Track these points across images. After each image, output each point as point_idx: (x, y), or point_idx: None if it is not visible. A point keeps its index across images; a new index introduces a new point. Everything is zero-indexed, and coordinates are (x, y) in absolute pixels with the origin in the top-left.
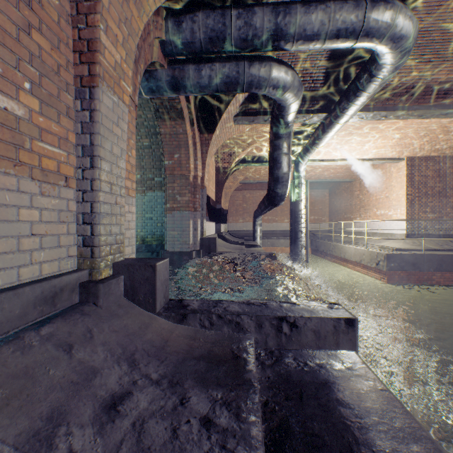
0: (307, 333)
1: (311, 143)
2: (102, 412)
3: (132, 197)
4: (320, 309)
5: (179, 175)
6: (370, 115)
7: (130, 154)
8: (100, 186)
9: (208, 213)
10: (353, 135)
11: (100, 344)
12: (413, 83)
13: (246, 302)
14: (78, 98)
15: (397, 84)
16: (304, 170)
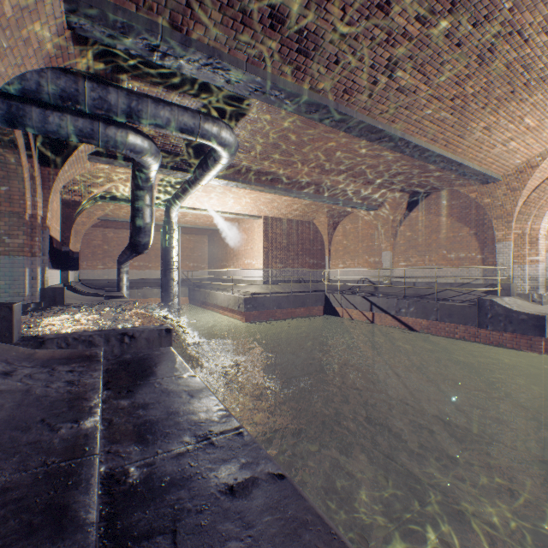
0: (142, 341)
1: (180, 193)
2: (2, 375)
3: None
4: (154, 327)
5: (8, 211)
6: (225, 182)
7: None
8: None
9: (51, 258)
10: (219, 192)
11: None
12: (250, 167)
13: (99, 330)
14: None
15: (240, 165)
16: (176, 217)
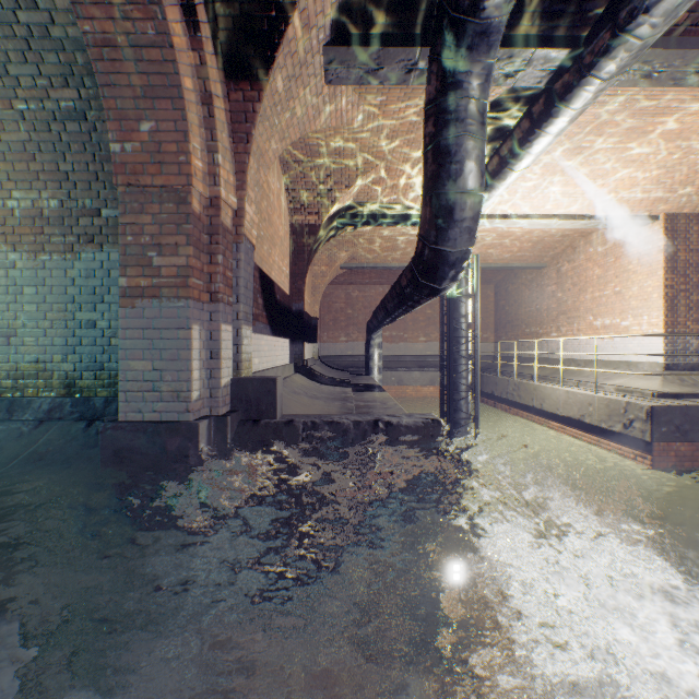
0: None
1: (503, 159)
2: None
3: None
4: None
5: (157, 188)
6: (673, 65)
7: None
8: None
9: (268, 316)
10: (582, 154)
11: None
12: None
13: None
14: None
15: None
16: None
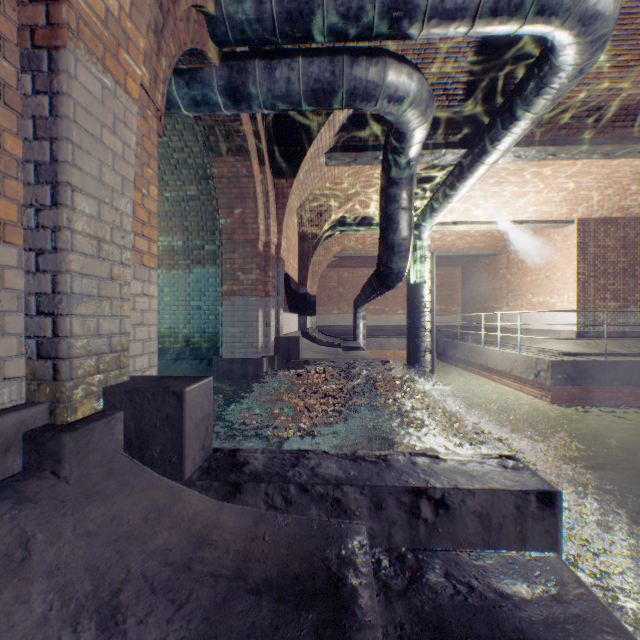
0: (466, 520)
1: (441, 196)
2: None
3: (149, 268)
4: (487, 470)
5: (242, 240)
6: (531, 152)
7: (146, 193)
8: (73, 242)
9: (287, 300)
10: (502, 185)
11: (43, 574)
12: (599, 101)
13: (351, 455)
14: (26, 70)
15: (575, 103)
16: (428, 238)
